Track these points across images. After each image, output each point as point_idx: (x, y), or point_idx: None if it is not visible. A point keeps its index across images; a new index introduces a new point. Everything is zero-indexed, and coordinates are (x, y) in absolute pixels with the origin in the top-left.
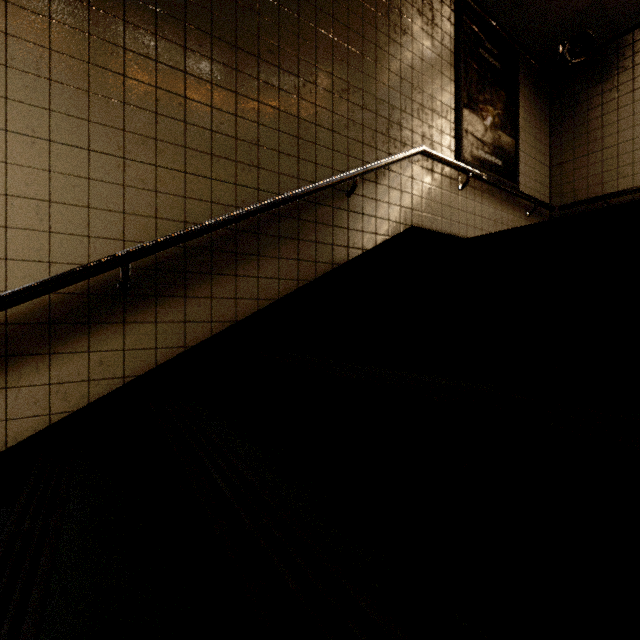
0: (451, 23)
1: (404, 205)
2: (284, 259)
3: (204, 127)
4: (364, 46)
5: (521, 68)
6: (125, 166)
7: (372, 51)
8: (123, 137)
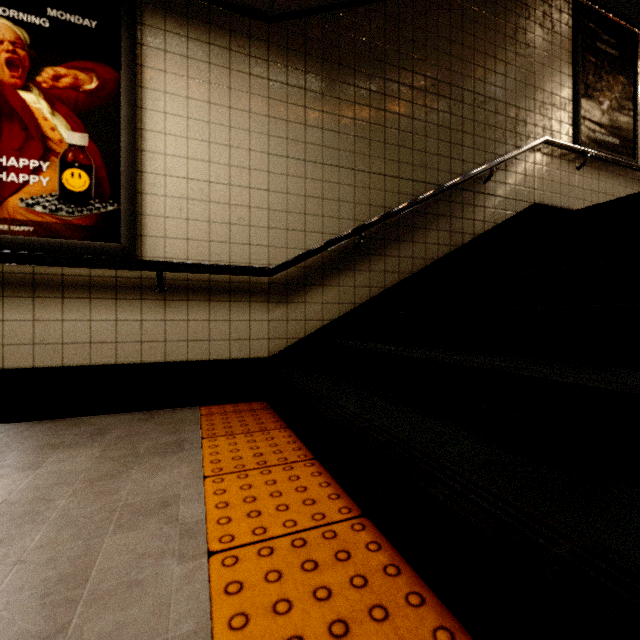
0: (569, 27)
1: (528, 186)
2: (441, 231)
3: (394, 144)
4: (496, 65)
5: (639, 49)
6: (355, 174)
7: (502, 68)
8: (354, 157)
